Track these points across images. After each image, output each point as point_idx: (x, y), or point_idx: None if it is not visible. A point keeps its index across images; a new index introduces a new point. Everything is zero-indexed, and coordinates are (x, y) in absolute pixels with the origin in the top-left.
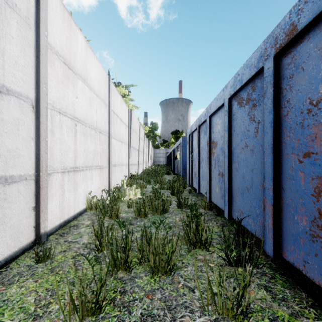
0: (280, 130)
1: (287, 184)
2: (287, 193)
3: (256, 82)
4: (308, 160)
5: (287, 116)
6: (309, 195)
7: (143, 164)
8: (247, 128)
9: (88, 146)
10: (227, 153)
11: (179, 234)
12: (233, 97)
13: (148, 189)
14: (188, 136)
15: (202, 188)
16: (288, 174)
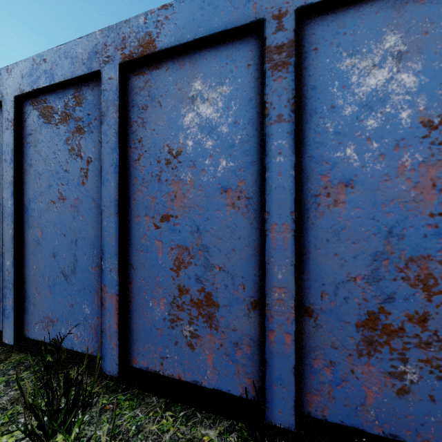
0: (129, 179)
1: (138, 259)
2: (139, 272)
3: (84, 92)
4: (167, 225)
5: (138, 161)
6: (168, 270)
7: None
8: (64, 166)
9: None
10: (12, 208)
11: None
12: (29, 100)
13: None
14: None
15: None
16: (140, 245)
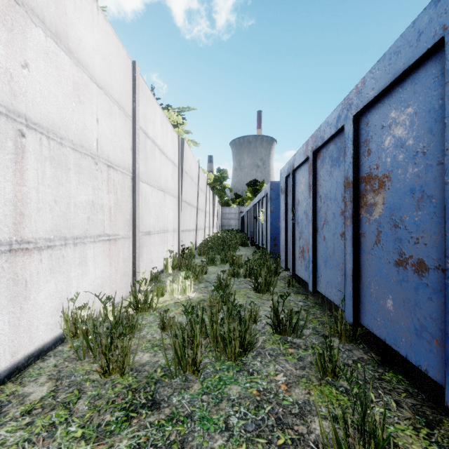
0: None
1: None
2: None
3: None
4: None
5: None
6: None
7: (205, 229)
8: None
9: (72, 191)
10: None
11: None
12: None
13: (211, 276)
14: (285, 178)
15: (324, 284)
16: None
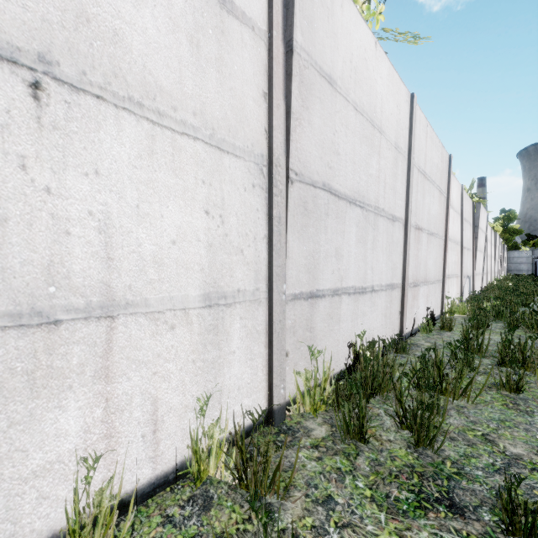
0: None
1: None
2: None
3: None
4: None
5: None
6: None
7: (500, 272)
8: None
9: (488, 264)
10: None
11: (533, 284)
12: None
13: None
14: None
15: None
16: None
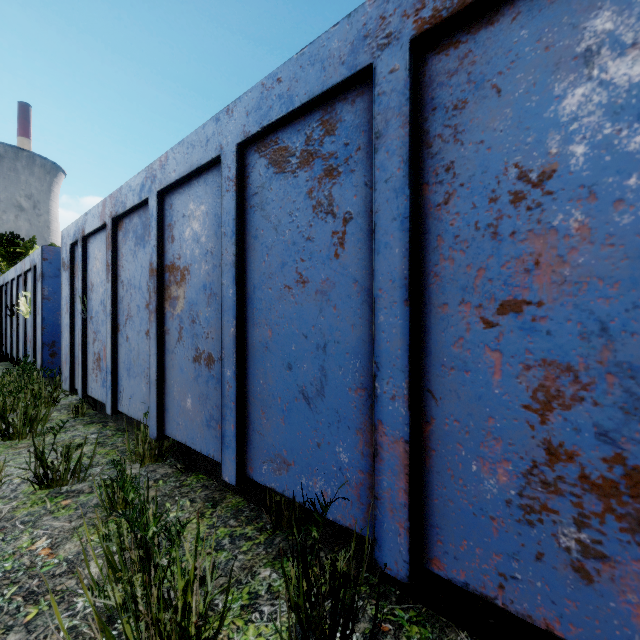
0: (424, 241)
1: (444, 381)
2: (446, 406)
3: (338, 111)
4: (515, 321)
5: (444, 206)
6: (518, 409)
7: None
8: (304, 233)
9: None
10: (234, 298)
11: None
12: (253, 146)
13: None
14: (70, 246)
15: (128, 399)
16: (448, 357)
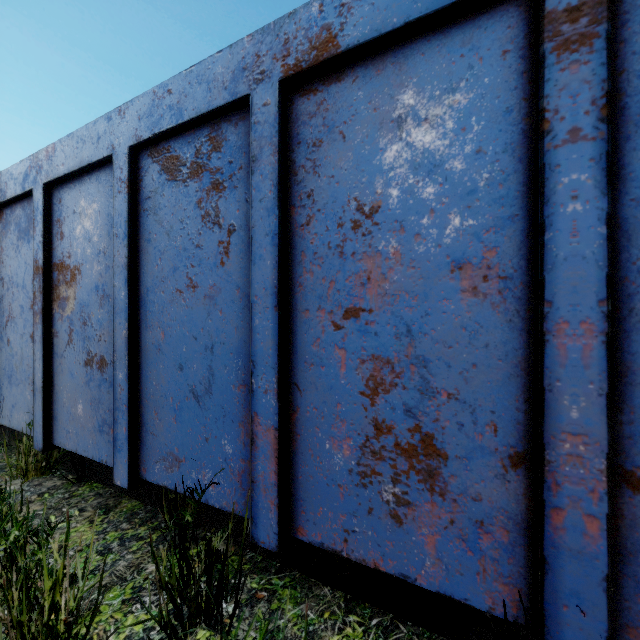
0: (292, 255)
1: (307, 375)
2: (308, 396)
3: (223, 130)
4: (355, 324)
5: (307, 227)
6: (357, 395)
7: None
8: (194, 240)
9: None
10: (126, 301)
11: None
12: (146, 150)
13: None
14: None
15: (9, 410)
16: (309, 355)
